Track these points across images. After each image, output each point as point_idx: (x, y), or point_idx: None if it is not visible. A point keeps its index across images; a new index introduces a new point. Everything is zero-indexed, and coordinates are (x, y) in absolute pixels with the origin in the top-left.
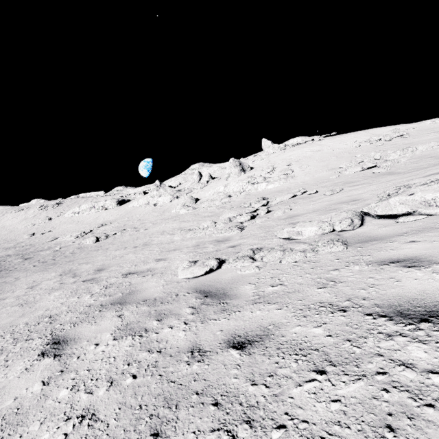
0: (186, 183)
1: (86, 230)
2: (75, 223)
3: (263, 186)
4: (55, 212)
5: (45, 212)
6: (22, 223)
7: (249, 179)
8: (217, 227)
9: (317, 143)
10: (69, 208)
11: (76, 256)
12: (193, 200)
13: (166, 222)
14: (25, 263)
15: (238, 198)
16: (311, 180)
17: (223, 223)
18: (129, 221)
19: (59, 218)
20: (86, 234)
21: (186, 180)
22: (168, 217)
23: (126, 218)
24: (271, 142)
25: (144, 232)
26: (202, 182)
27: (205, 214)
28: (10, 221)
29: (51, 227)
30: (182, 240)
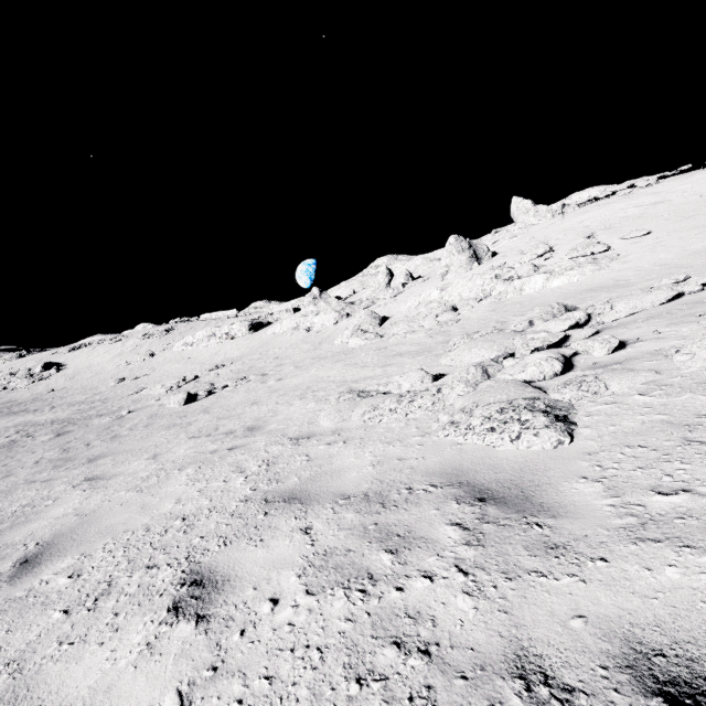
0: (364, 291)
1: (192, 374)
2: (183, 361)
3: (538, 282)
4: (161, 343)
5: (148, 344)
6: (114, 360)
7: (496, 271)
8: (445, 395)
9: (643, 191)
10: (182, 336)
11: (126, 439)
12: (377, 319)
13: (319, 365)
14: (39, 449)
15: (475, 312)
16: (689, 257)
17: (466, 385)
18: (259, 361)
19: (164, 353)
20: (186, 383)
21: (366, 286)
22: (326, 353)
23: (257, 354)
24: (531, 202)
25: (273, 386)
26: (393, 287)
27: (401, 348)
28: (100, 357)
29: (150, 368)
30: (336, 434)
